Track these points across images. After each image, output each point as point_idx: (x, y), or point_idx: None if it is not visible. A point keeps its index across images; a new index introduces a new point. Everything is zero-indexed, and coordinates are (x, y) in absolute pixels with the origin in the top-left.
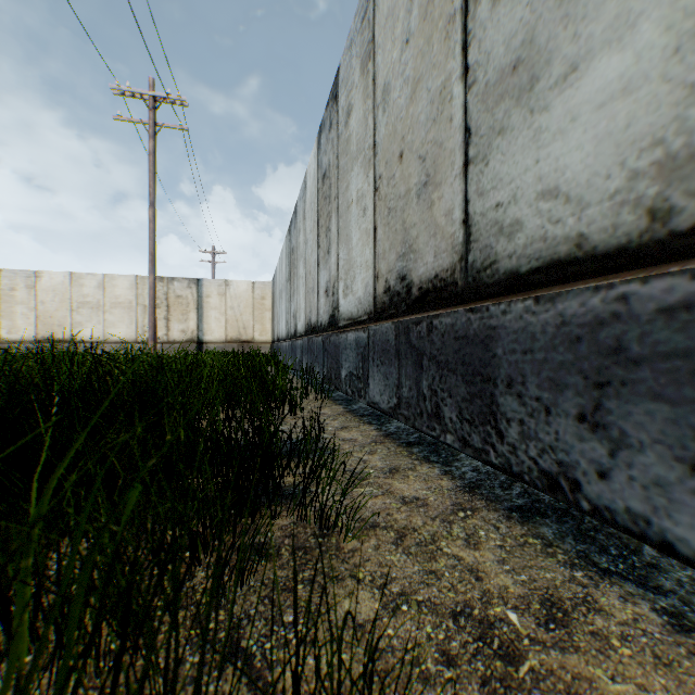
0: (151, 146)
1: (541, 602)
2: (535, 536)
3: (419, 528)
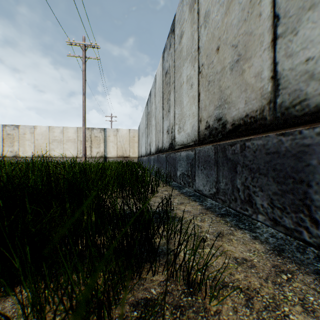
0: (83, 67)
1: None
2: None
3: (259, 290)
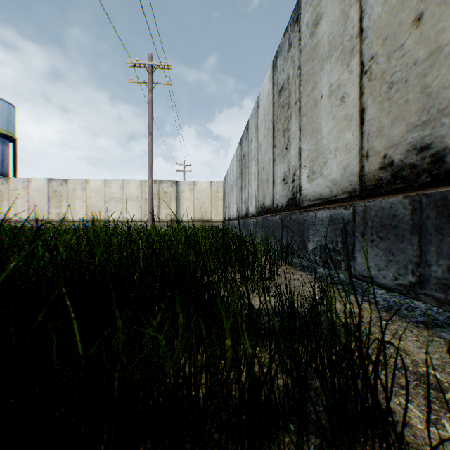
0: (150, 96)
1: None
2: None
3: None
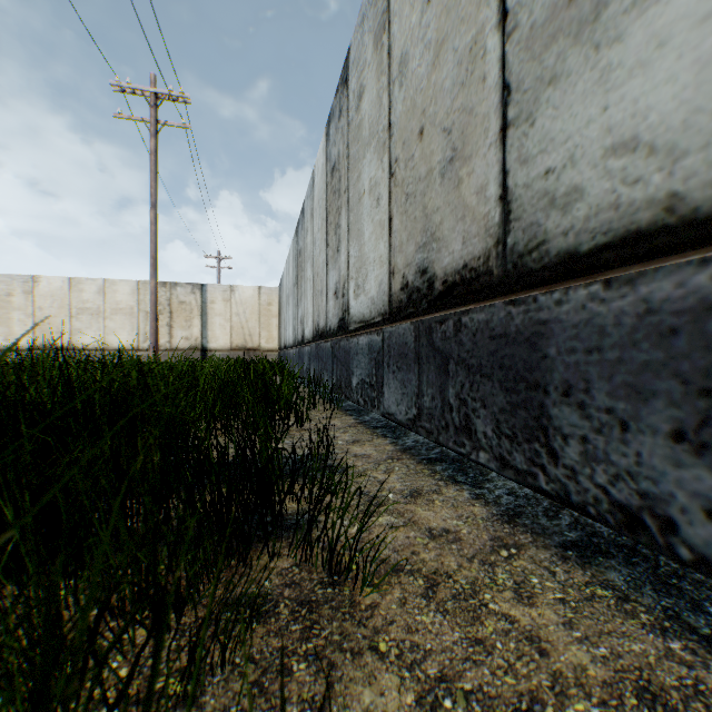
0: (152, 144)
1: (637, 693)
2: (604, 586)
3: (454, 573)
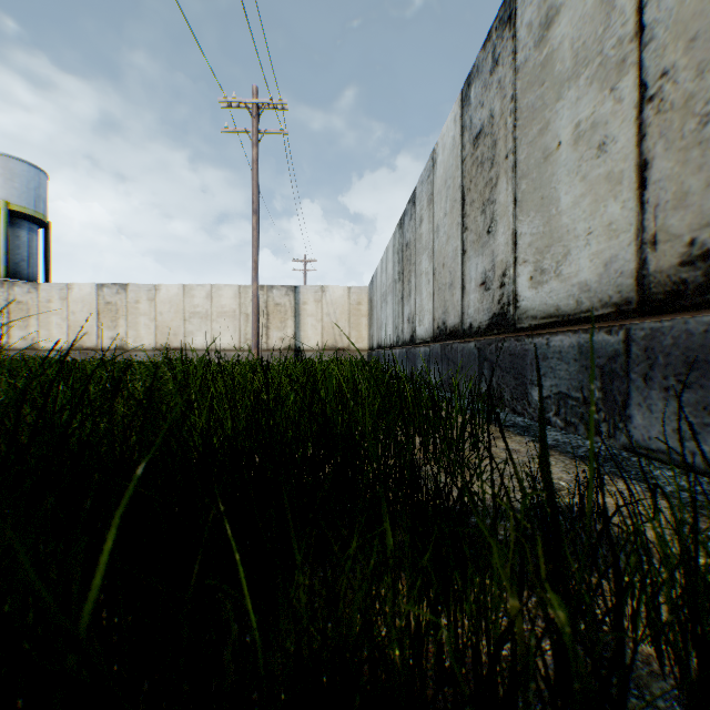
0: (254, 153)
1: None
2: None
3: None
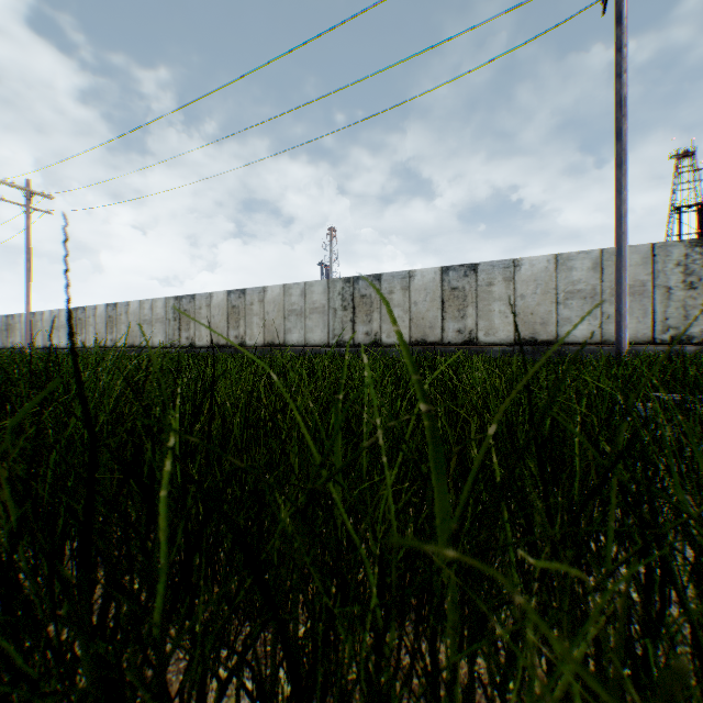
0: None
1: None
2: None
3: None
